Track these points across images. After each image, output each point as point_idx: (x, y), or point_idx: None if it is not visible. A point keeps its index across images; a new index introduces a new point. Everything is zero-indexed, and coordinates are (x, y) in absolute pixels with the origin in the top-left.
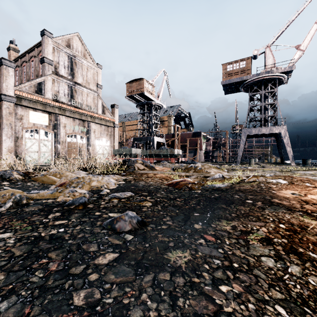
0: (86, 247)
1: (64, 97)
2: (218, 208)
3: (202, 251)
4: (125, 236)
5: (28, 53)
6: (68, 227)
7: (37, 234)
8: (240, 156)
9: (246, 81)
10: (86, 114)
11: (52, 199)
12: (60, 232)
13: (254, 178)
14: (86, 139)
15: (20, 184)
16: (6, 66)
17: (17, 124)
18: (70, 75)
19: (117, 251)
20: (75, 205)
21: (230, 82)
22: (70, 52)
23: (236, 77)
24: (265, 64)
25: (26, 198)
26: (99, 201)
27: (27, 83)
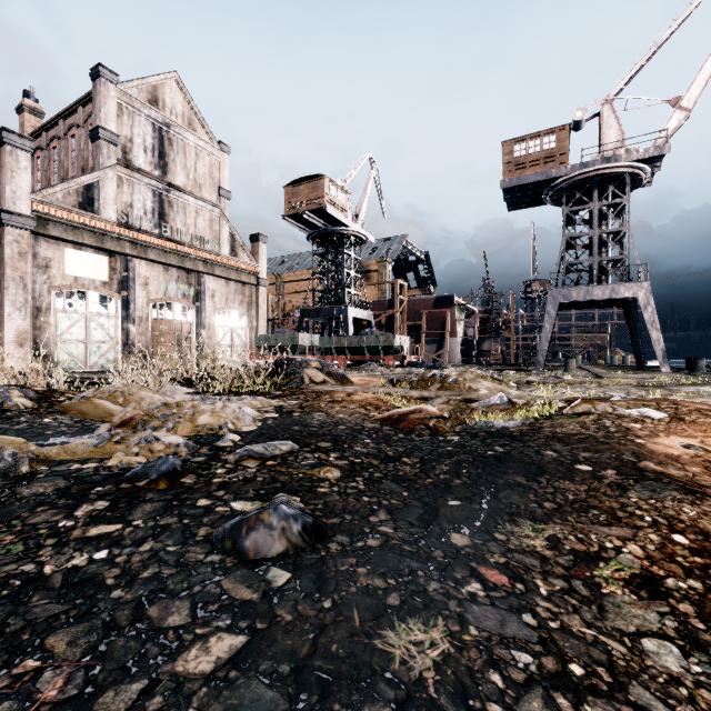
0: (159, 614)
1: (144, 218)
2: (508, 486)
3: (480, 623)
4: (268, 572)
5: (63, 119)
6: (119, 546)
7: (33, 567)
8: (544, 351)
9: (558, 180)
10: (194, 255)
11: (96, 462)
12: (97, 560)
13: (585, 406)
14: (194, 314)
15: (26, 421)
16: (12, 146)
17: (38, 278)
18: (157, 167)
19: (242, 628)
20: (149, 480)
21: (520, 183)
22: (158, 115)
23: (534, 170)
24: (601, 142)
25: (29, 461)
26: (212, 467)
27: (61, 186)
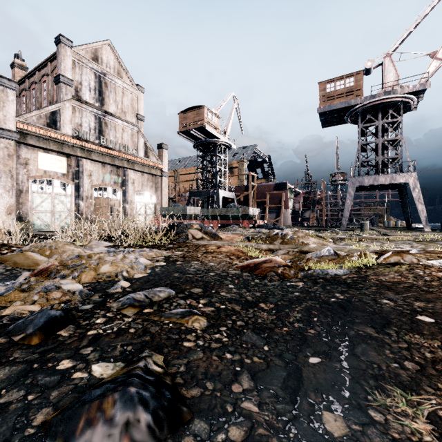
0: None
1: (89, 133)
2: (361, 339)
3: None
4: None
5: (38, 71)
6: None
7: None
8: (346, 217)
9: (355, 107)
10: (121, 157)
11: None
12: None
13: (396, 257)
14: (121, 194)
15: None
16: (3, 86)
17: (20, 171)
18: (97, 100)
19: None
20: (24, 334)
21: (330, 109)
22: (98, 68)
23: (340, 100)
24: (384, 81)
25: None
26: (94, 316)
27: (36, 112)
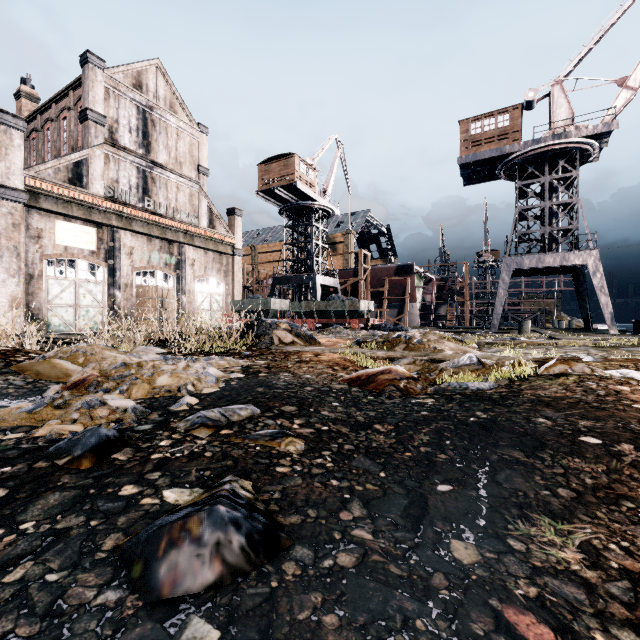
0: None
1: (129, 193)
2: (505, 464)
3: None
4: (184, 629)
5: (56, 103)
6: None
7: None
8: (498, 314)
9: (512, 156)
10: (175, 227)
11: (24, 431)
12: None
13: (561, 366)
14: (175, 281)
15: None
16: (6, 126)
17: (30, 247)
18: (141, 146)
19: None
20: (71, 457)
21: (475, 159)
22: (142, 99)
23: (489, 147)
24: (552, 120)
25: None
26: (156, 438)
27: (52, 162)
